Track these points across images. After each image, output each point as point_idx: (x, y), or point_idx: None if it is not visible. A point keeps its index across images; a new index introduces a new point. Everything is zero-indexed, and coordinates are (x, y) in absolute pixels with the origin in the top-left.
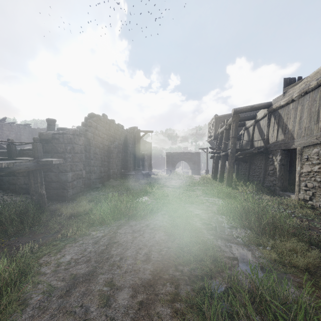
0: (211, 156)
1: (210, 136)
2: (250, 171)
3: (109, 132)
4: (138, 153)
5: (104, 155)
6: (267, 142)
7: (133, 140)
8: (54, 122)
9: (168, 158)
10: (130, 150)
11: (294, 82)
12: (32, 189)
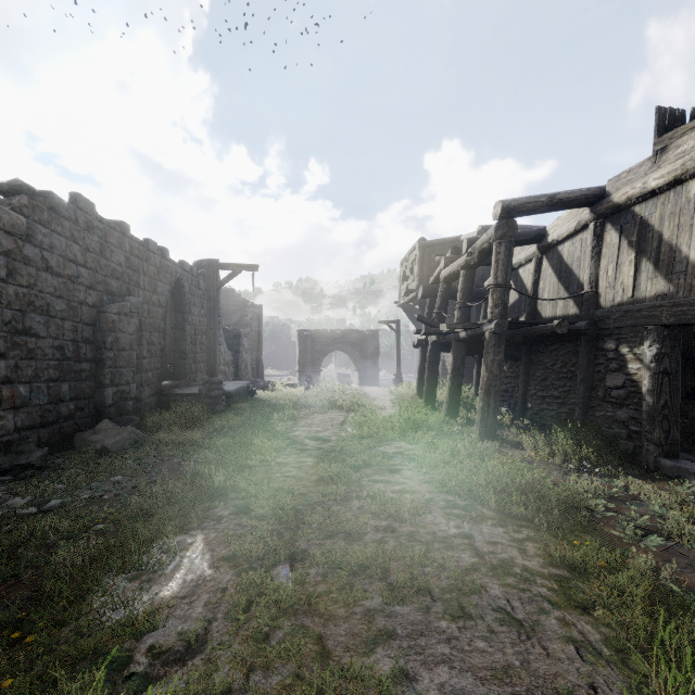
0: (418, 341)
1: (408, 290)
2: (528, 383)
3: (104, 260)
4: (211, 331)
5: (77, 339)
6: (593, 304)
7: (204, 296)
8: None
9: (304, 345)
10: (194, 322)
11: (682, 124)
12: None
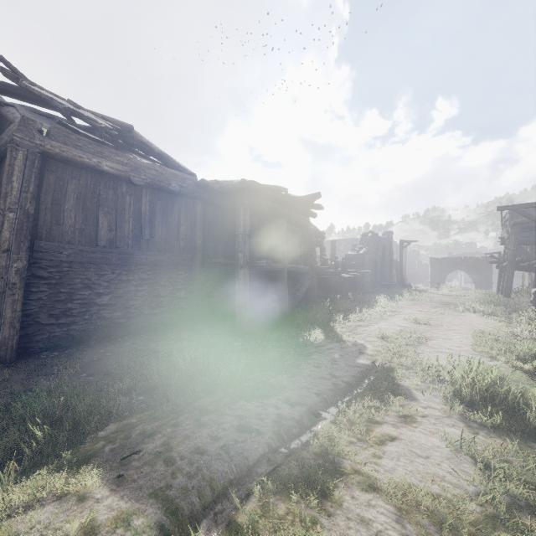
0: (497, 265)
1: (501, 237)
2: None
3: (374, 245)
4: (401, 263)
5: (372, 266)
6: None
7: (388, 247)
8: (335, 241)
9: (434, 267)
10: (386, 258)
11: None
12: (357, 286)
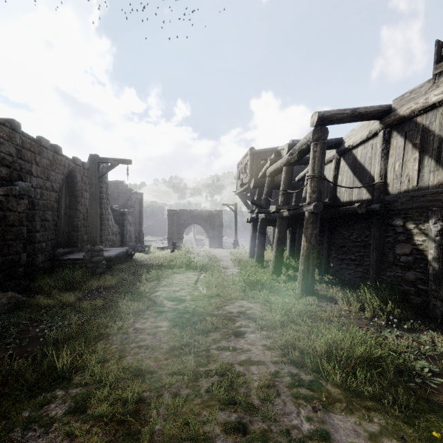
0: (251, 218)
1: (243, 183)
2: (330, 249)
3: None
4: (93, 210)
5: None
6: (383, 191)
7: None
8: None
9: (172, 220)
10: (86, 204)
11: None
12: None
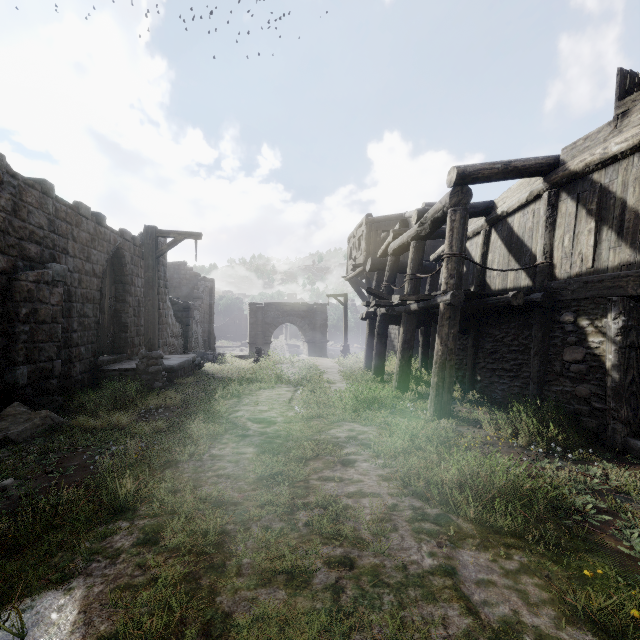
0: (367, 313)
1: (356, 264)
2: (477, 356)
3: (18, 221)
4: (150, 302)
5: None
6: (548, 275)
7: None
8: None
9: (255, 317)
10: (137, 294)
11: None
12: None
